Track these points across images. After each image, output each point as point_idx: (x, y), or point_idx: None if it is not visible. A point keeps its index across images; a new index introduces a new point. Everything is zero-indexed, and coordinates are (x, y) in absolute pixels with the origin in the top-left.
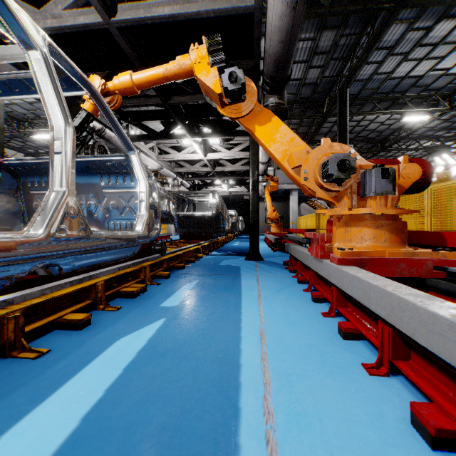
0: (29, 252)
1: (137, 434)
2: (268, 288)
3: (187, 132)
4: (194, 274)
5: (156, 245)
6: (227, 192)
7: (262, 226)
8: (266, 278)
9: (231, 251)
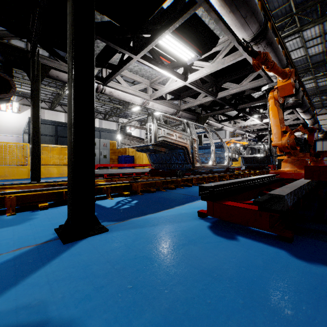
0: (210, 167)
1: None
2: None
3: (247, 115)
4: None
5: (230, 169)
6: None
7: None
8: None
9: None
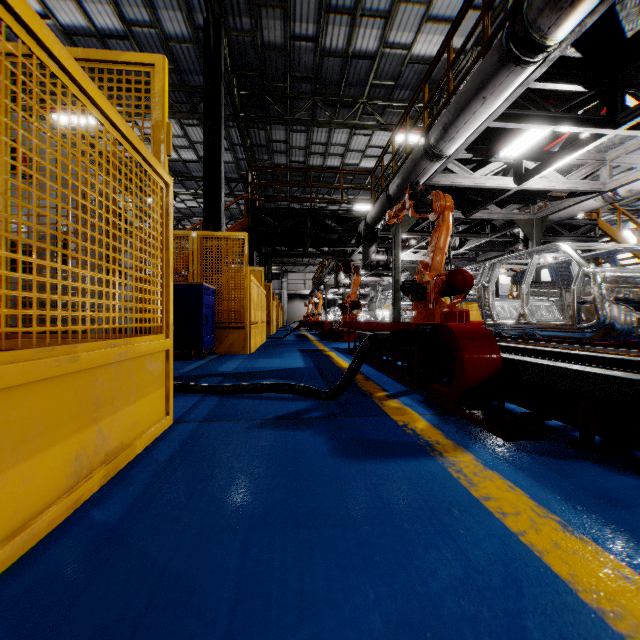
0: (558, 327)
1: None
2: None
3: None
4: None
5: None
6: None
7: None
8: None
9: None
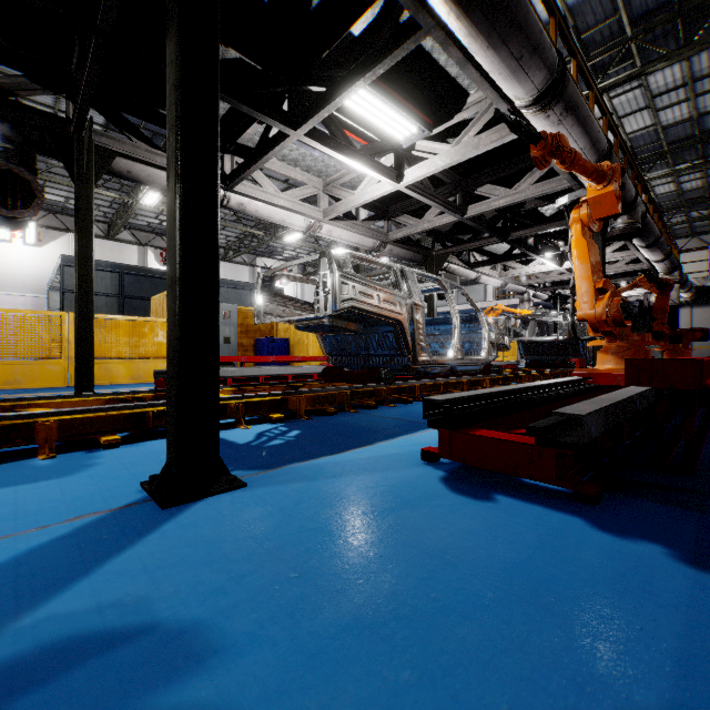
0: (450, 362)
1: None
2: None
3: (530, 253)
4: None
5: (494, 367)
6: None
7: (705, 351)
8: None
9: None
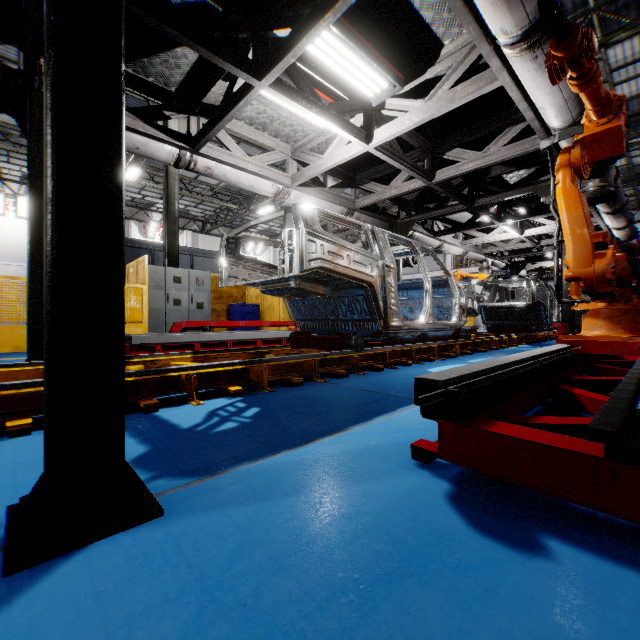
0: (422, 327)
1: None
2: None
3: (494, 220)
4: (493, 355)
5: (462, 332)
6: None
7: None
8: None
9: None
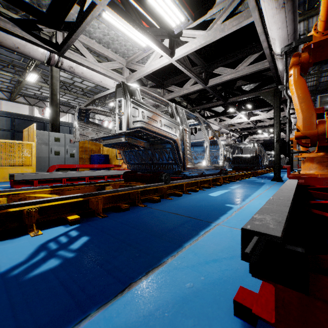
0: (204, 168)
1: (229, 196)
2: (273, 188)
3: (236, 111)
4: (240, 183)
5: (223, 170)
6: (268, 137)
7: None
8: (276, 186)
9: (265, 177)
